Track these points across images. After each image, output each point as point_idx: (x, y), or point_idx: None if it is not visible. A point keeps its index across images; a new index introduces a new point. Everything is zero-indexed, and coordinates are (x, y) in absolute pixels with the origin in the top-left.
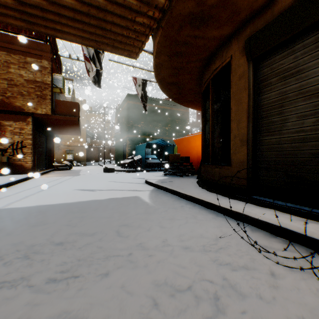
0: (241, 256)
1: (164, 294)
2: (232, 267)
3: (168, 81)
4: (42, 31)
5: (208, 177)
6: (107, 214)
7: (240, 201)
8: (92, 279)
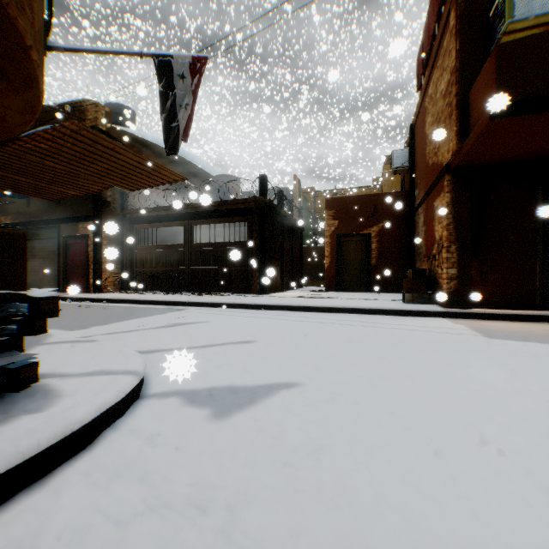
0: None
1: None
2: None
3: (3, 82)
4: (155, 167)
5: None
6: (78, 319)
7: None
8: None
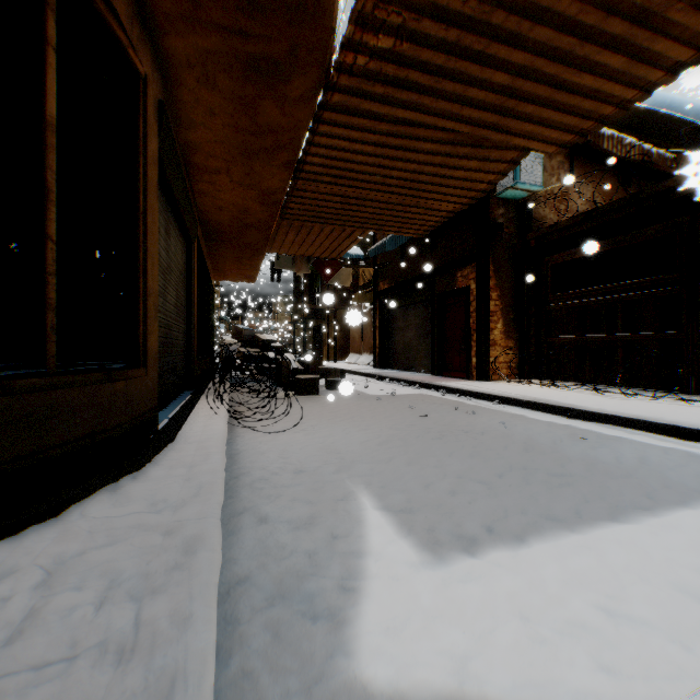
0: (292, 426)
1: (357, 420)
2: (307, 425)
3: None
4: None
5: (67, 436)
6: (452, 463)
7: (178, 434)
8: (400, 424)
